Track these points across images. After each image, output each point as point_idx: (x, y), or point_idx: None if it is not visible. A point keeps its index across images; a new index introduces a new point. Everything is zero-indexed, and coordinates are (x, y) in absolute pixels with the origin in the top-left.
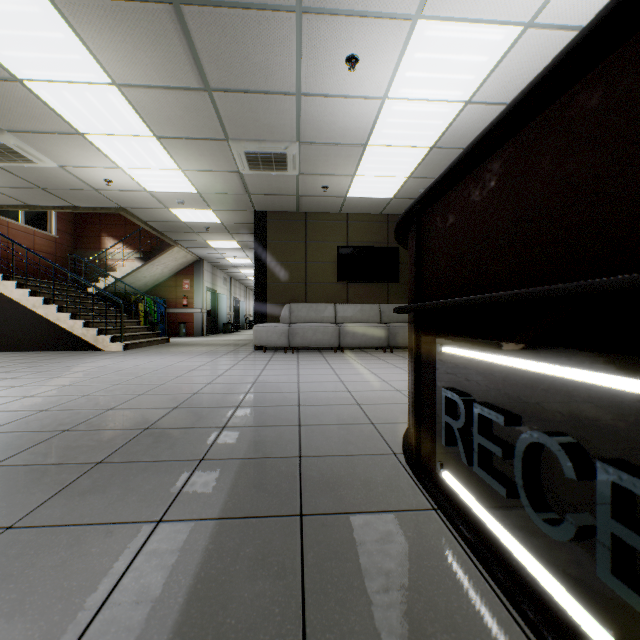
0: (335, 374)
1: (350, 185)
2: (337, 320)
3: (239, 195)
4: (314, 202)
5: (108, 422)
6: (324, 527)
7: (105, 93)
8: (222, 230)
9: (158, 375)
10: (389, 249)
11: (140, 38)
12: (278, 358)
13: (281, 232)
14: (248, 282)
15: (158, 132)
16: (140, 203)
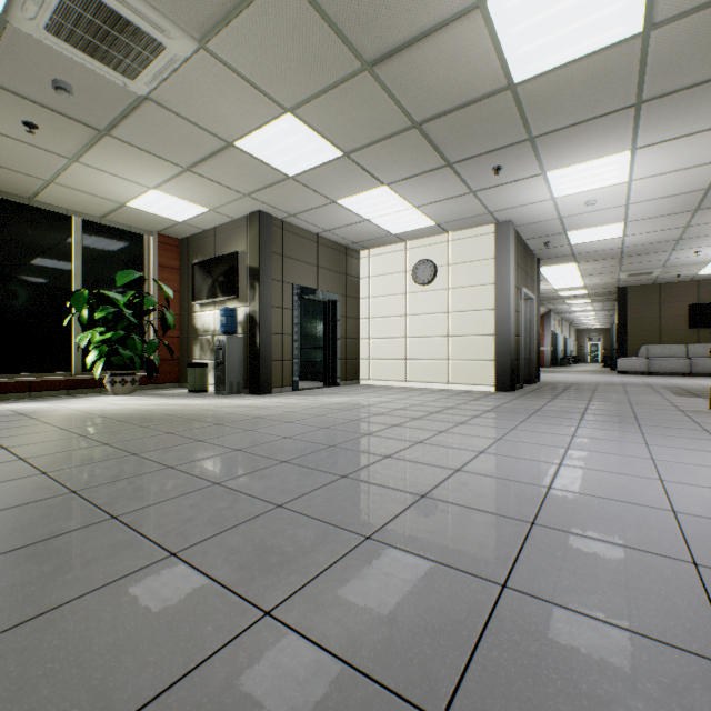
0: (687, 381)
1: (699, 271)
2: (687, 355)
3: (610, 283)
4: (667, 279)
5: (605, 383)
6: (687, 389)
7: (571, 272)
8: (583, 296)
9: (588, 378)
10: None
11: (600, 263)
12: (642, 377)
13: (638, 298)
14: (575, 321)
15: (583, 275)
16: (542, 292)
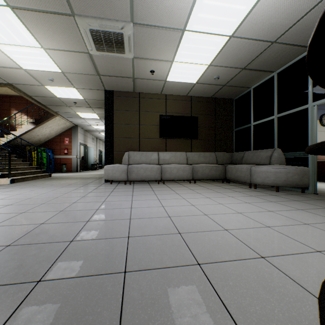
0: (162, 206)
1: (169, 70)
2: (159, 162)
3: (92, 76)
4: (144, 84)
5: None
6: None
7: None
8: (85, 105)
9: (3, 212)
10: (192, 118)
11: None
12: (119, 189)
13: (123, 105)
14: None
15: (9, 0)
16: (21, 80)
